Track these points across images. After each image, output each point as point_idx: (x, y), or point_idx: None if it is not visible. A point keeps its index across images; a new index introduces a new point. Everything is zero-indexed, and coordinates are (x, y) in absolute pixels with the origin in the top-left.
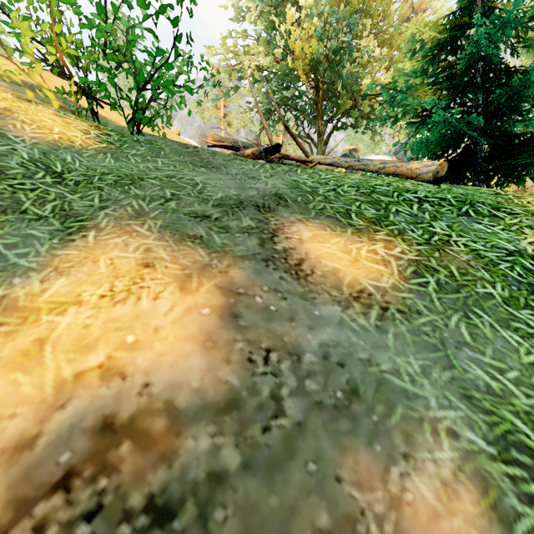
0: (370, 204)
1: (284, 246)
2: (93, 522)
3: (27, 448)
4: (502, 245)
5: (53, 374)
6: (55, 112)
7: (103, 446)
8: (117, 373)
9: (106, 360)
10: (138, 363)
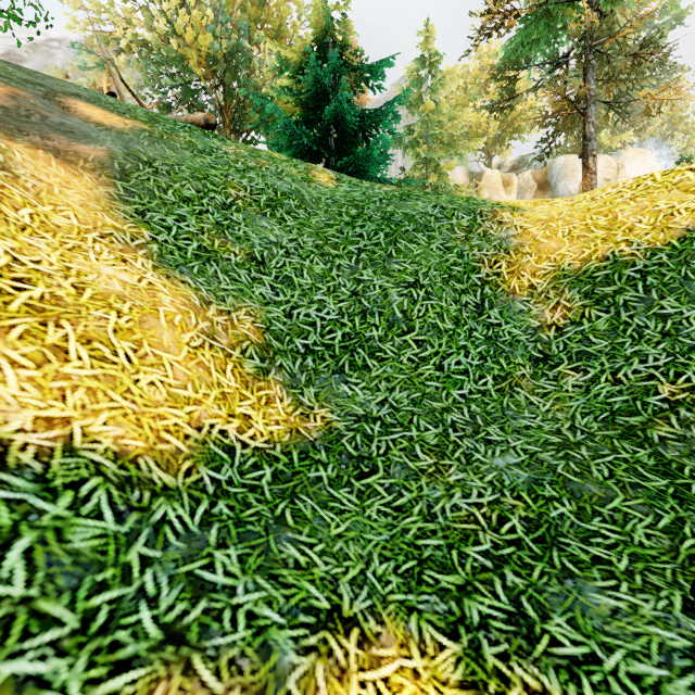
0: (149, 119)
1: (62, 101)
2: None
3: None
4: (211, 145)
5: None
6: None
7: None
8: None
9: None
10: None
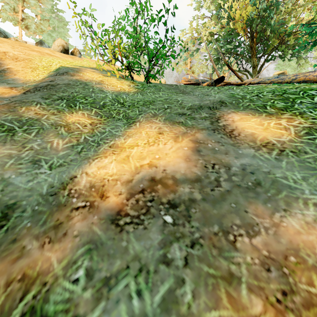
0: (281, 100)
1: (224, 124)
2: (152, 203)
3: (130, 182)
4: None
5: (133, 165)
6: (117, 79)
7: (152, 185)
8: (154, 166)
9: (149, 162)
10: (160, 163)
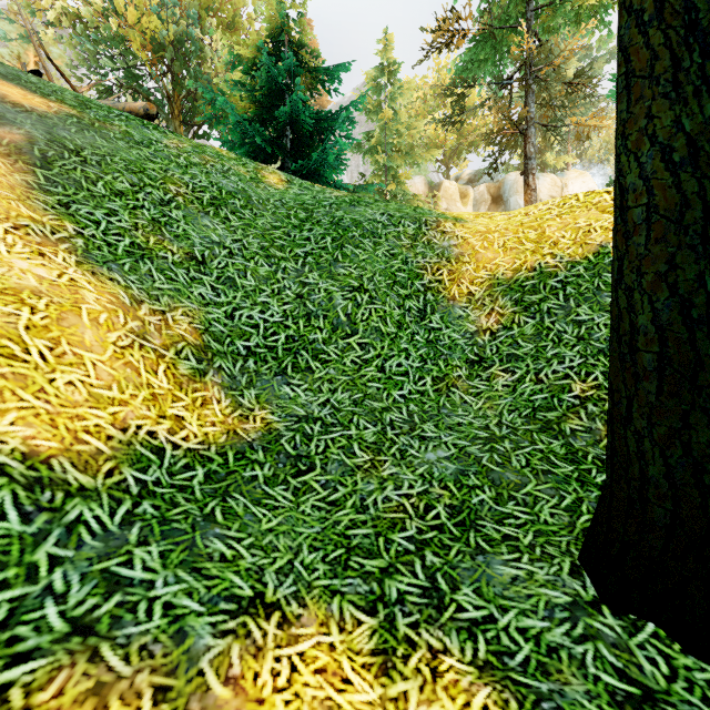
0: (78, 103)
1: None
2: None
3: None
4: (151, 137)
5: None
6: None
7: None
8: None
9: None
10: None
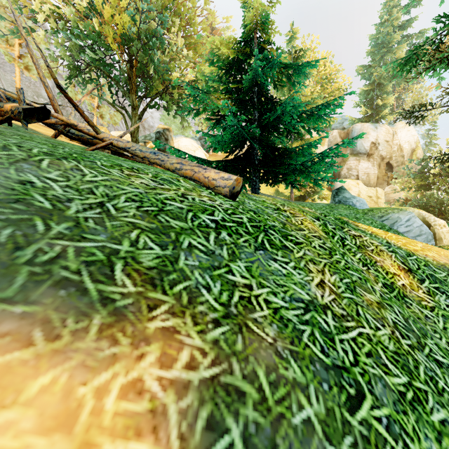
0: (154, 233)
1: None
2: None
3: None
4: (299, 294)
5: None
6: None
7: None
8: None
9: None
10: None
